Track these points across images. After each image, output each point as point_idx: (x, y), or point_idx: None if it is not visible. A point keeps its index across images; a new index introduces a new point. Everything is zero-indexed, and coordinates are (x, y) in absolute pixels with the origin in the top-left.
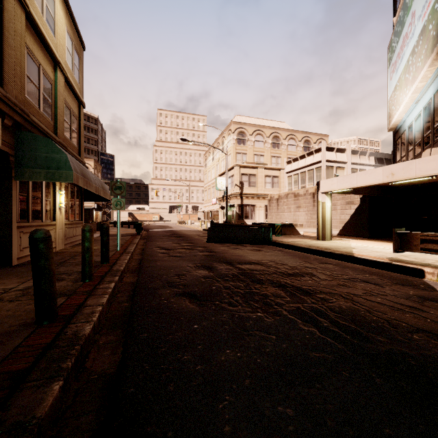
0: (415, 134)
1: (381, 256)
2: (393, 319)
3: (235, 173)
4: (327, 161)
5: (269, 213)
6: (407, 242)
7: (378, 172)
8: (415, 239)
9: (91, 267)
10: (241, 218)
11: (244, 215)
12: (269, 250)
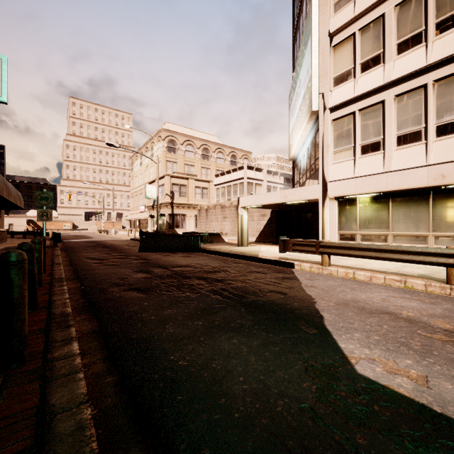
0: (303, 167)
1: (275, 256)
2: (263, 288)
3: (166, 182)
4: (248, 178)
5: (199, 223)
6: (286, 246)
7: (277, 194)
8: (290, 244)
9: (41, 274)
10: (172, 227)
11: (175, 224)
12: (198, 256)
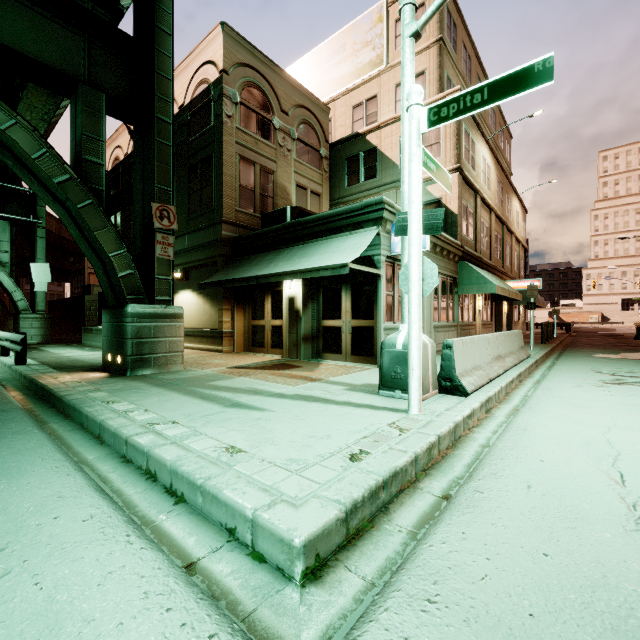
0: None
1: None
2: None
3: None
4: None
5: None
6: None
7: None
8: None
9: (551, 336)
10: None
11: None
12: None
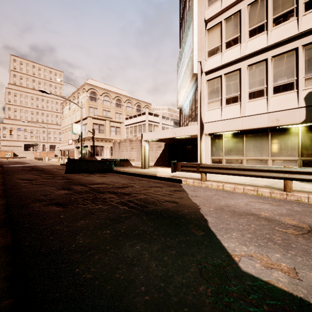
0: (187, 113)
1: (168, 175)
2: (160, 199)
3: (88, 122)
4: (149, 121)
5: (113, 152)
6: (176, 167)
7: (169, 131)
8: (179, 166)
9: None
10: (93, 155)
11: (95, 153)
12: (111, 175)
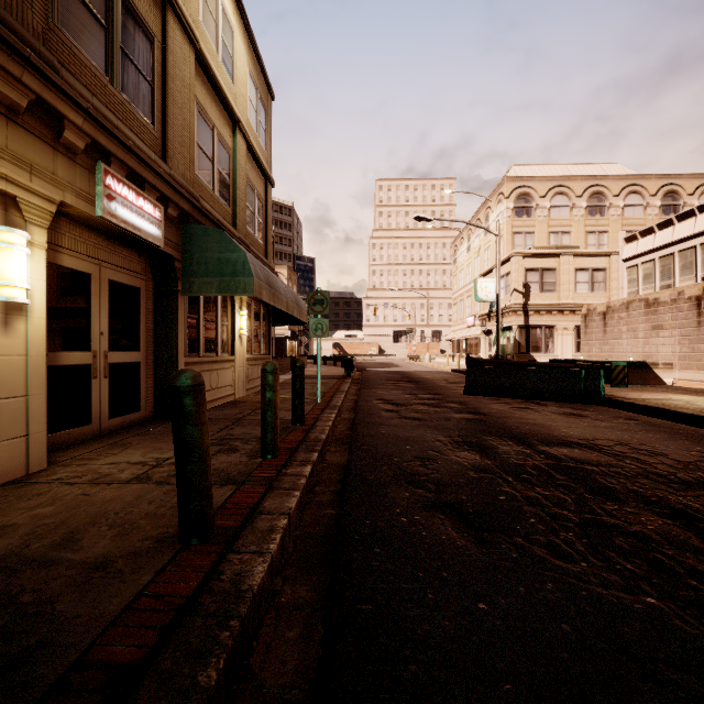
0: None
1: None
2: None
3: (513, 269)
4: None
5: (584, 341)
6: None
7: None
8: None
9: (275, 433)
10: (524, 351)
11: (531, 344)
12: (603, 416)
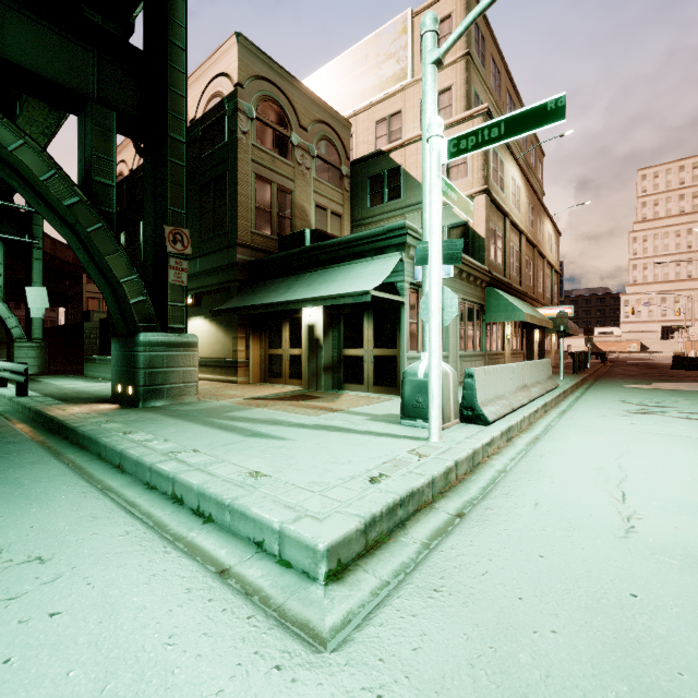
0: None
1: None
2: (694, 380)
3: None
4: None
5: None
6: None
7: None
8: None
9: (584, 365)
10: None
11: None
12: None
